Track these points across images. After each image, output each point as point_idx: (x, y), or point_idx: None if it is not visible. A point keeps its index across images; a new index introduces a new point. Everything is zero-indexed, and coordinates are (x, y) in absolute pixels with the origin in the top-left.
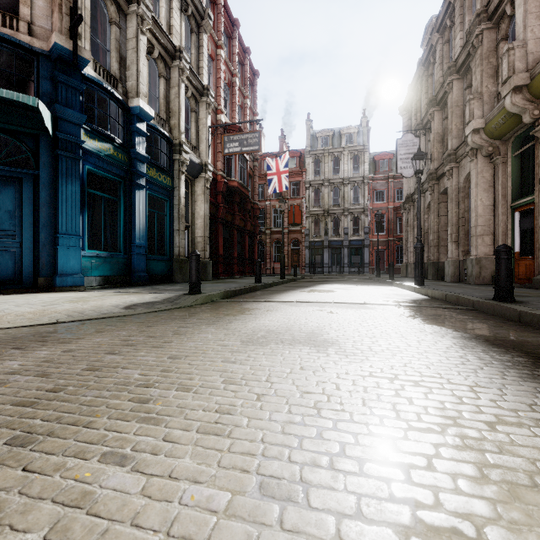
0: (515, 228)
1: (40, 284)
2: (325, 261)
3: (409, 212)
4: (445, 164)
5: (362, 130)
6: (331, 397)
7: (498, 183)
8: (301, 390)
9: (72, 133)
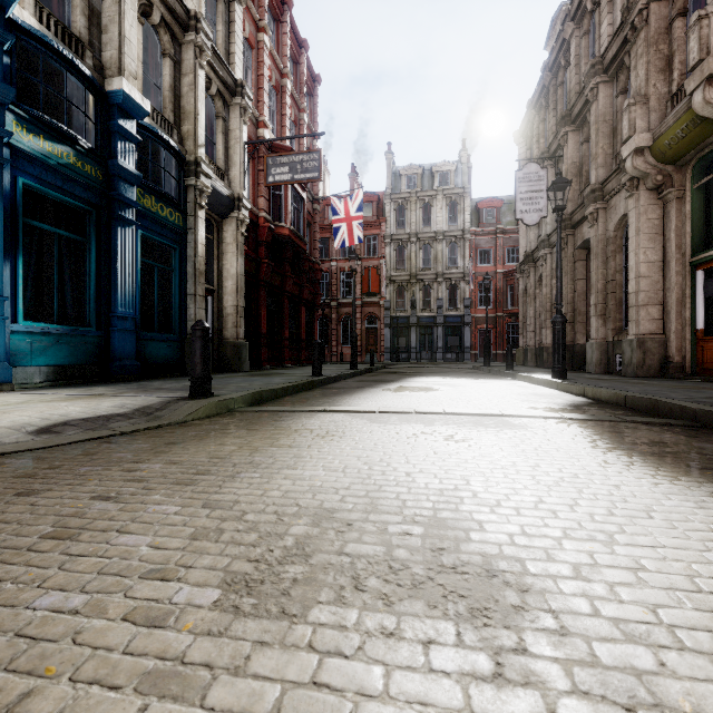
0: (698, 294)
1: None
2: (411, 345)
3: (529, 276)
4: (586, 205)
5: (461, 167)
6: None
7: (670, 228)
8: None
9: None
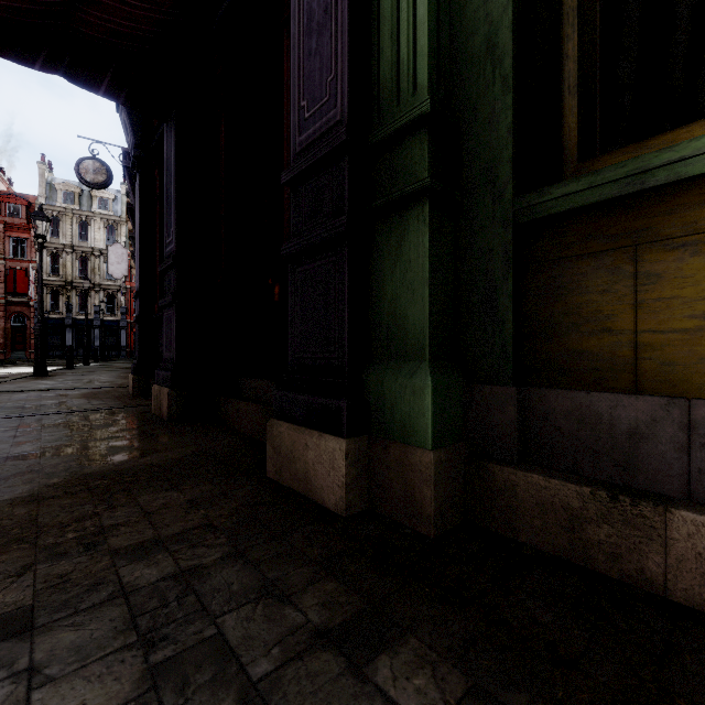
0: None
1: None
2: (67, 344)
3: None
4: None
5: (121, 198)
6: None
7: None
8: None
9: None
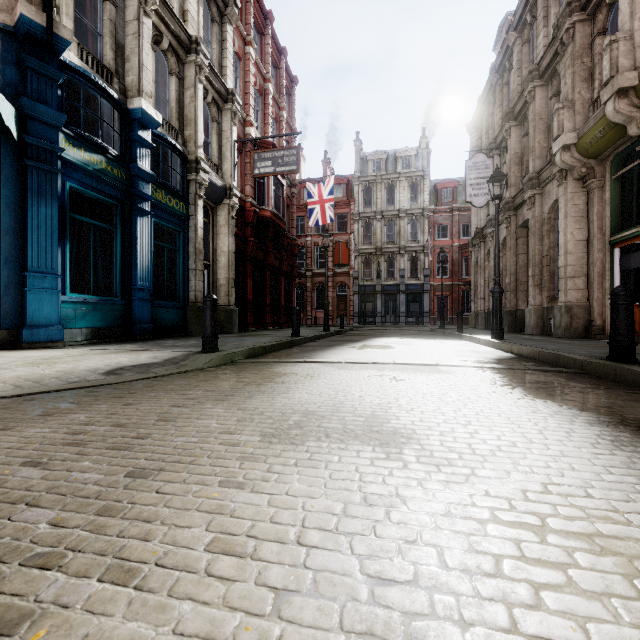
0: (615, 268)
1: (2, 339)
2: (377, 310)
3: (479, 250)
4: (525, 191)
5: (421, 153)
6: (436, 600)
7: (593, 212)
8: (369, 572)
9: (47, 138)
